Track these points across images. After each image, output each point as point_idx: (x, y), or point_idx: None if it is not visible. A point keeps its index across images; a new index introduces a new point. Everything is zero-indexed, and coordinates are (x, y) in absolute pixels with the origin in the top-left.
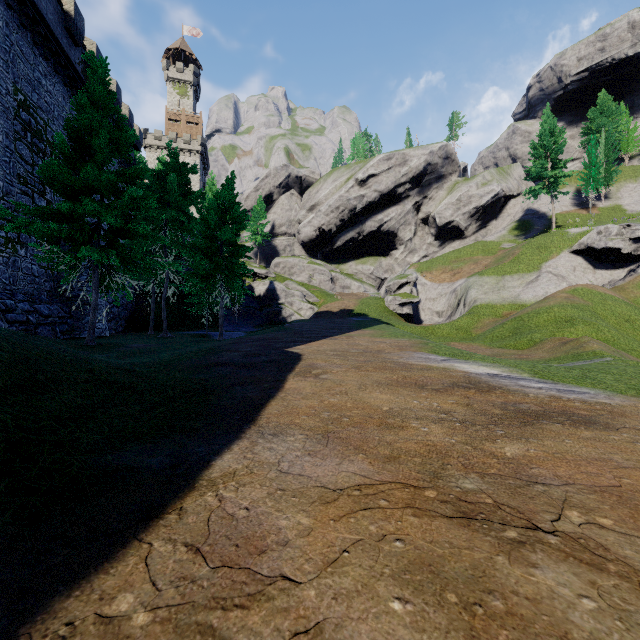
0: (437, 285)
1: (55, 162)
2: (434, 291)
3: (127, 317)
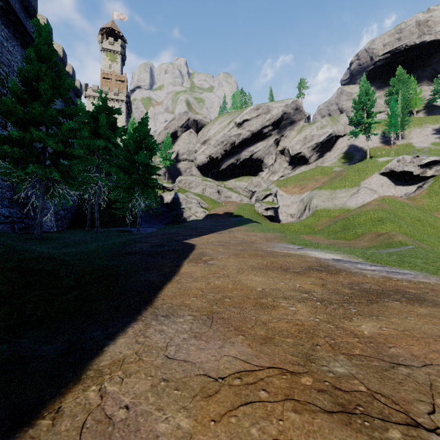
0: (290, 196)
1: (9, 100)
2: (288, 200)
3: (71, 218)
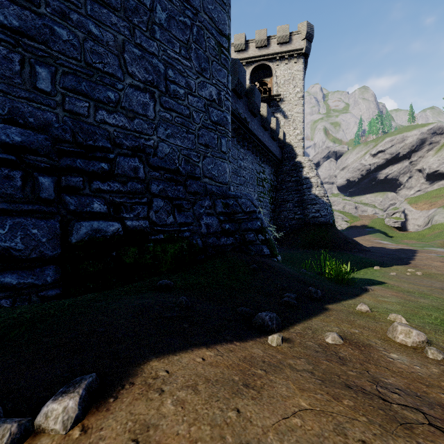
0: (419, 211)
1: None
2: (417, 214)
3: None
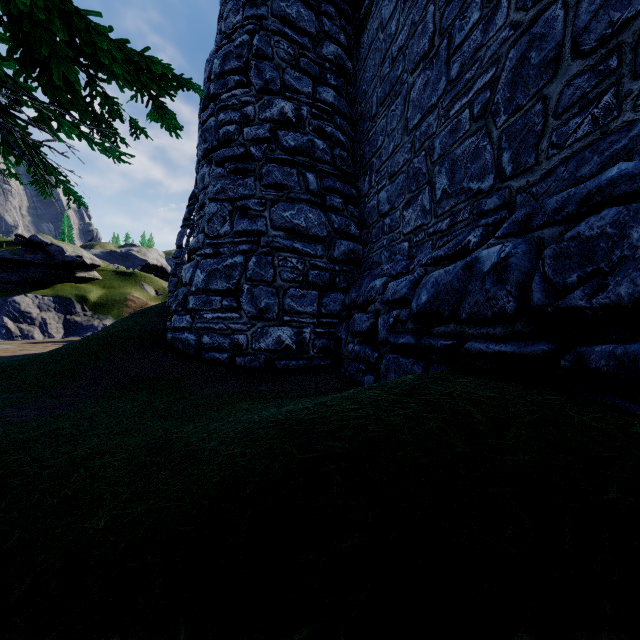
0: None
1: None
2: None
3: None
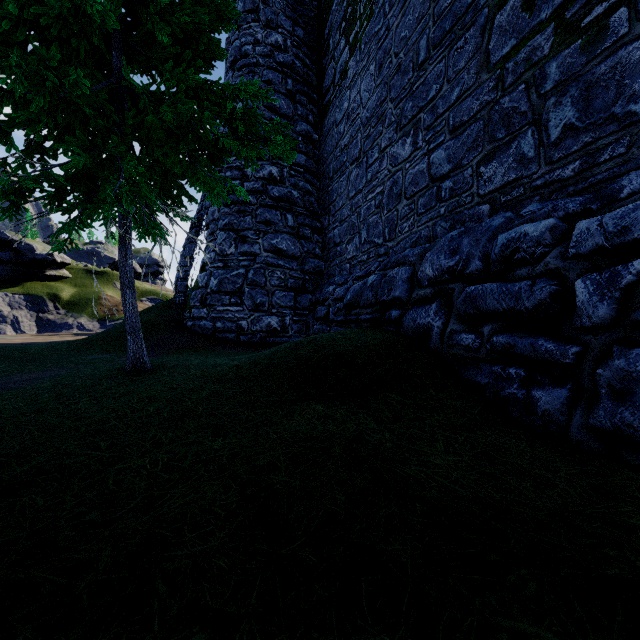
0: None
1: None
2: None
3: None
